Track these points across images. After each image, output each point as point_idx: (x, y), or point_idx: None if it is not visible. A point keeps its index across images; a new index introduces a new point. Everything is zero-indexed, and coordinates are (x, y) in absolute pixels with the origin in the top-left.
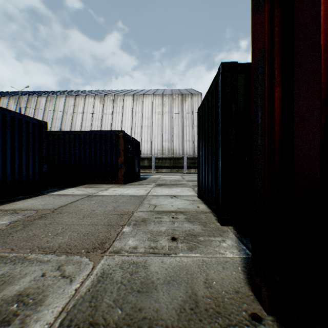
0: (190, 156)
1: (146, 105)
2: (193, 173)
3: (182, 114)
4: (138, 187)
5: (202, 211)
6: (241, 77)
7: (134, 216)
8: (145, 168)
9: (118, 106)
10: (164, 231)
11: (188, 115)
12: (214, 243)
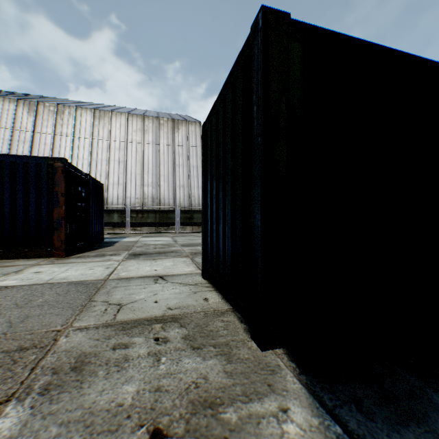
0: (185, 208)
1: (116, 129)
2: (190, 232)
3: (173, 148)
4: (93, 261)
5: (215, 311)
6: (296, 48)
7: (55, 349)
8: (115, 227)
9: (66, 124)
10: (131, 405)
11: (182, 150)
12: (268, 431)
